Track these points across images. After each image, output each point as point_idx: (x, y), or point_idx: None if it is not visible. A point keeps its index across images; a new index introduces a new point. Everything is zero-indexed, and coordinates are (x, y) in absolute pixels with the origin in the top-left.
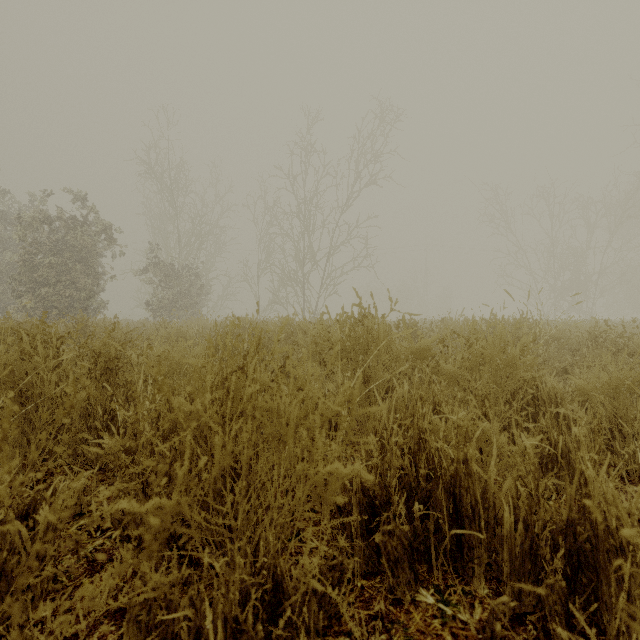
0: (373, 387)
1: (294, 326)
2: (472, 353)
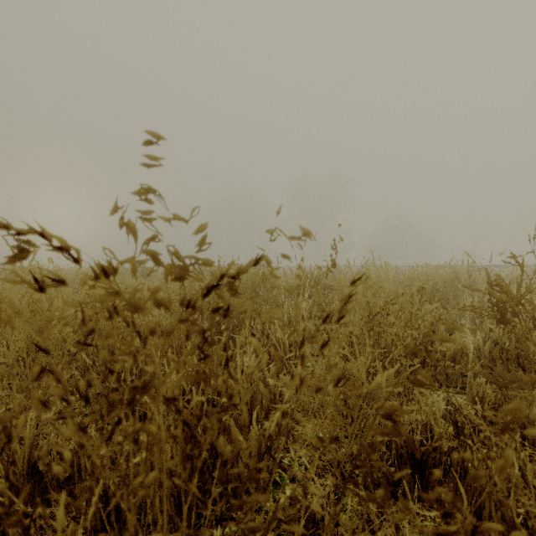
0: None
1: None
2: None
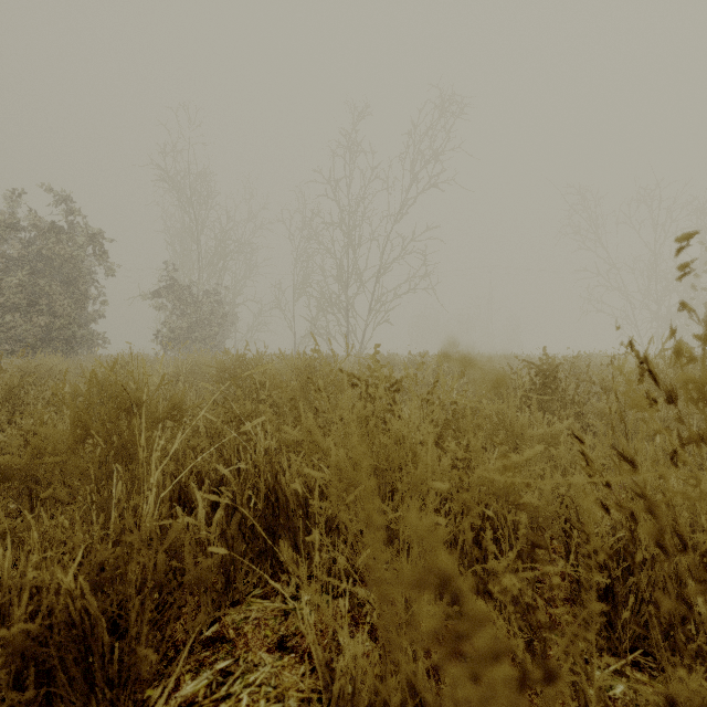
0: None
1: (314, 375)
2: None
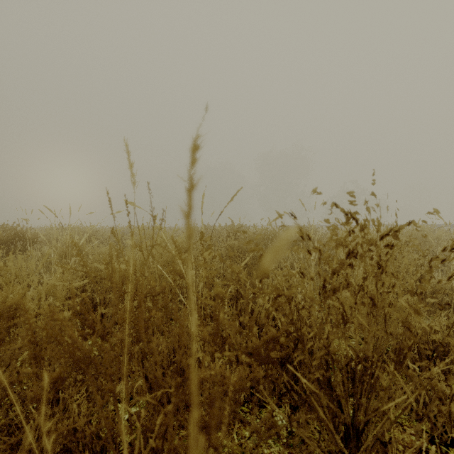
0: None
1: None
2: None
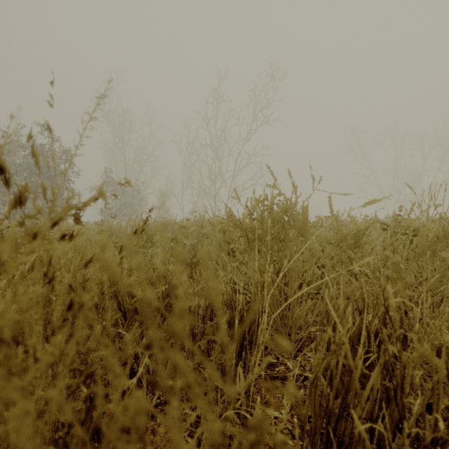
0: (290, 281)
1: (205, 222)
2: (419, 241)
